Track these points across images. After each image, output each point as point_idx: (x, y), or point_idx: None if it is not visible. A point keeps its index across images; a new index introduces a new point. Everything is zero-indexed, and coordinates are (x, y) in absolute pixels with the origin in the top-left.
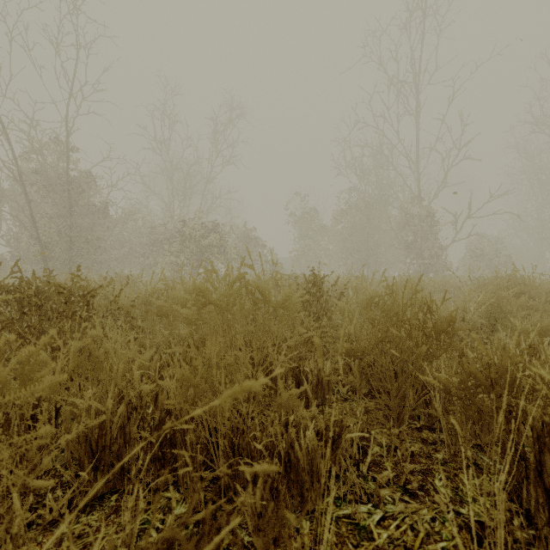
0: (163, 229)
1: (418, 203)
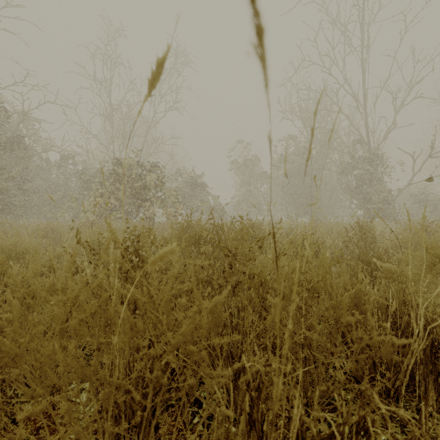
0: (98, 171)
1: (367, 145)
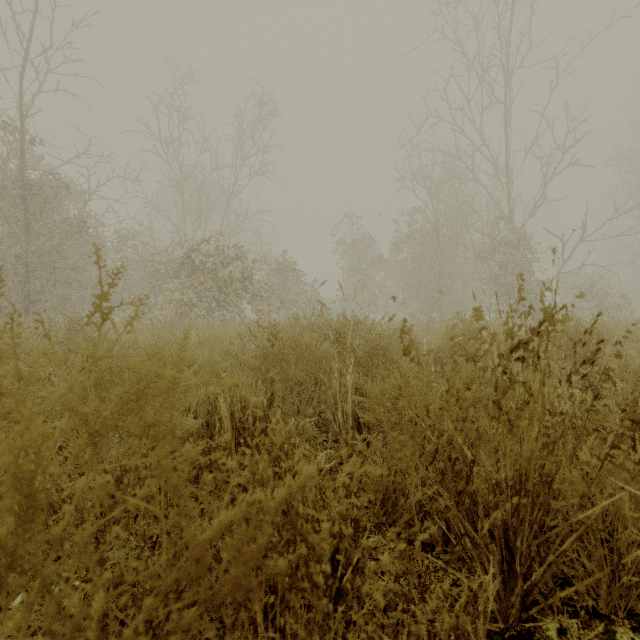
0: (169, 258)
1: (509, 224)
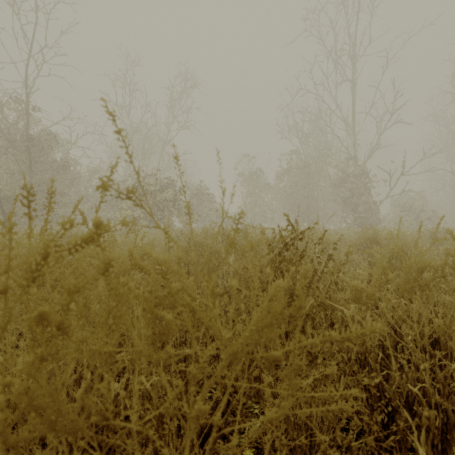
0: (123, 186)
1: (354, 162)
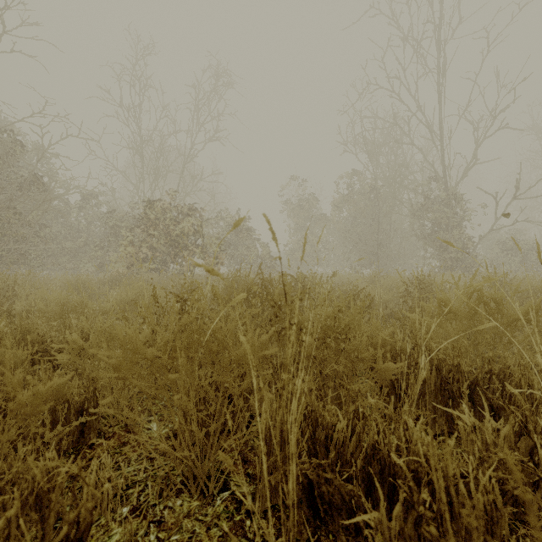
0: (126, 215)
1: (443, 184)
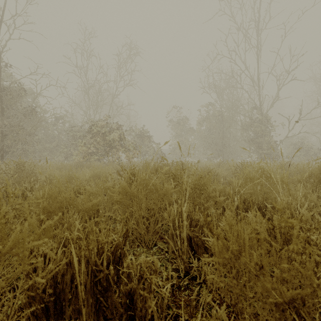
0: (81, 128)
1: (259, 111)
